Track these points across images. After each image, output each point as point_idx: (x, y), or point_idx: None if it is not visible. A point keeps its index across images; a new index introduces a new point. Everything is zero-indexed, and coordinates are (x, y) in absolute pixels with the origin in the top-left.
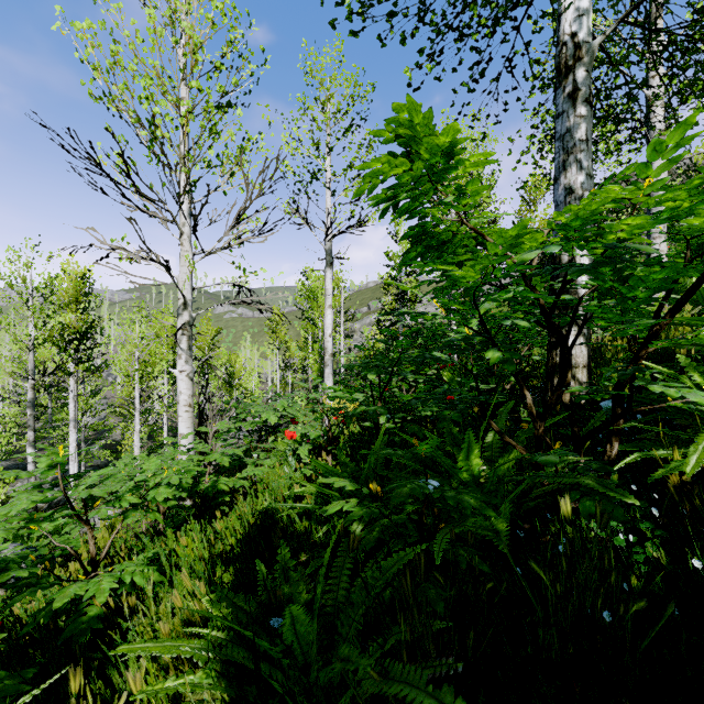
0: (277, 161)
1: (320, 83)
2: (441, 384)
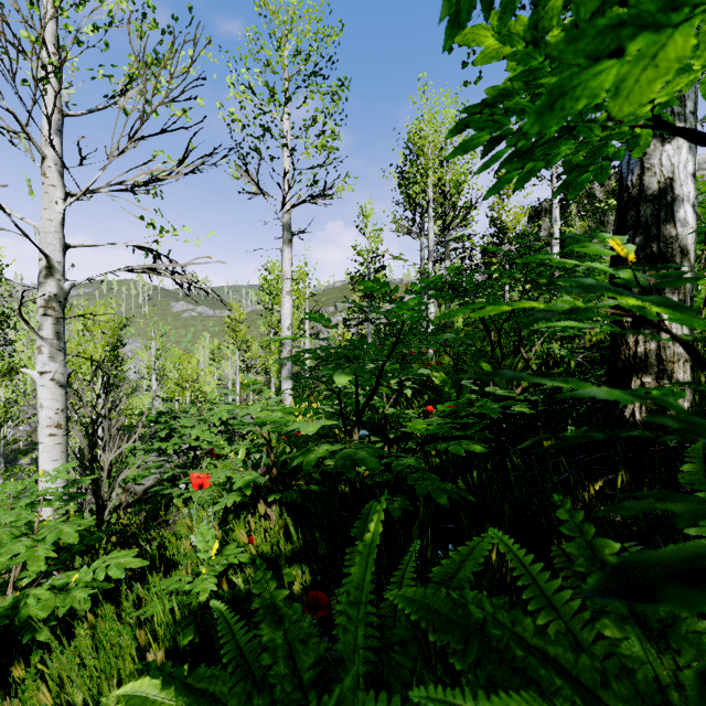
0: (195, 47)
1: (275, 12)
2: (429, 387)
